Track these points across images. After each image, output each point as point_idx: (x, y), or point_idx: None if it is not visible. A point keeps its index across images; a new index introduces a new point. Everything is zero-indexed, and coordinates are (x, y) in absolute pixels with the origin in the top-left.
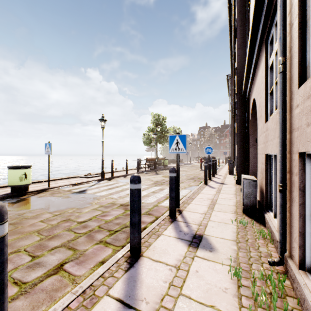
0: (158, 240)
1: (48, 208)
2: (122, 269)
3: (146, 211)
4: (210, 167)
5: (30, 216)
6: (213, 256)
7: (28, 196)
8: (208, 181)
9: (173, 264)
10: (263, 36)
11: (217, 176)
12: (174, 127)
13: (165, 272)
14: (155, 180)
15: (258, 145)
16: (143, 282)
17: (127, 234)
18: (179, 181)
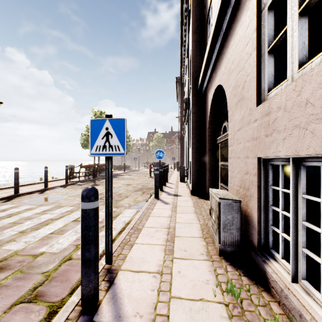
0: None
1: None
2: None
3: (35, 286)
4: (161, 175)
5: None
6: None
7: None
8: (160, 193)
9: None
10: None
11: (169, 184)
12: None
13: None
14: None
15: (231, 145)
16: None
17: None
18: (111, 212)
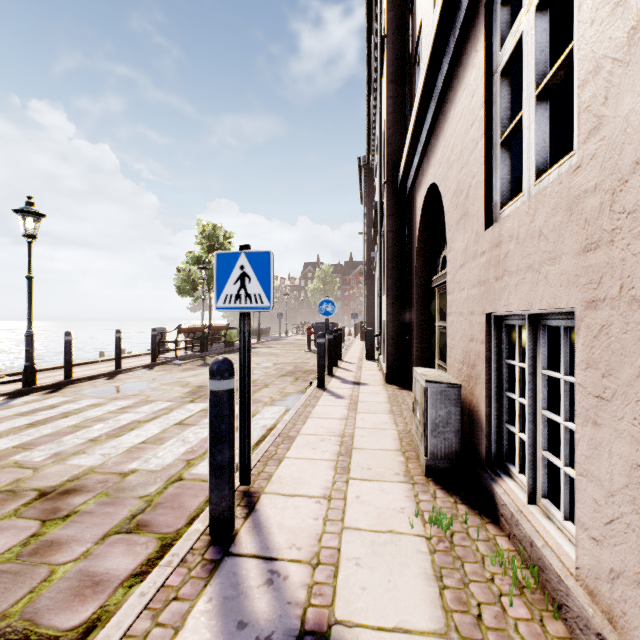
0: None
1: None
2: None
3: (134, 513)
4: (330, 346)
5: None
6: None
7: None
8: (327, 380)
9: None
10: None
11: (345, 364)
12: None
13: None
14: (196, 382)
15: (450, 291)
16: None
17: None
18: (248, 401)
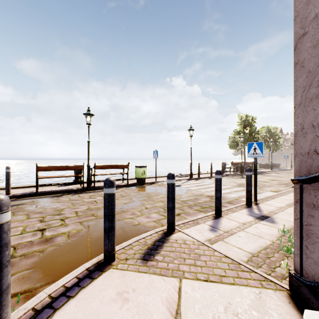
0: (234, 213)
1: (161, 192)
2: (210, 218)
3: (228, 201)
4: None
5: (153, 195)
6: (272, 225)
7: (146, 185)
8: None
9: (241, 222)
10: None
11: None
12: (268, 126)
13: (235, 223)
14: (239, 182)
15: None
16: (222, 224)
17: (213, 210)
18: (256, 180)
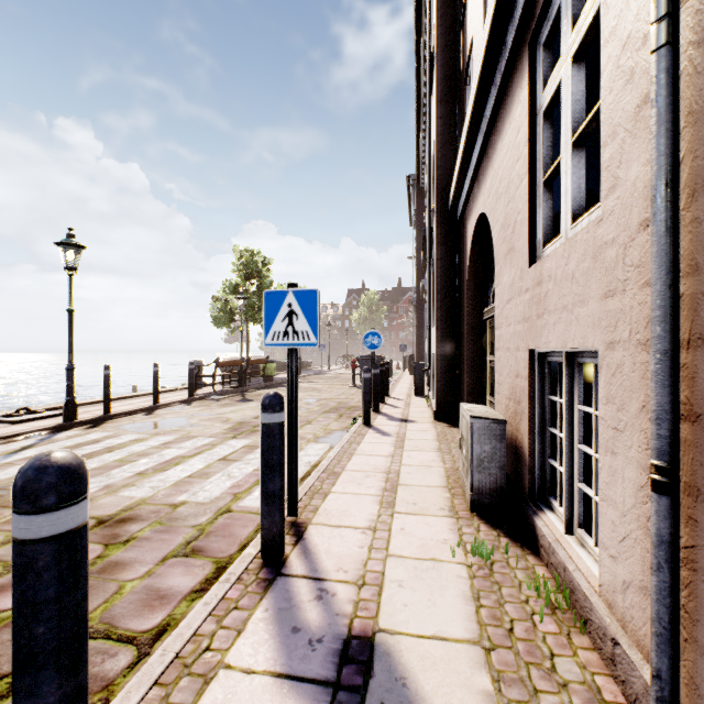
0: None
1: None
2: None
3: (188, 540)
4: (376, 381)
5: None
6: None
7: None
8: (373, 417)
9: None
10: (523, 30)
11: (392, 400)
12: None
13: None
14: (237, 418)
15: (498, 326)
16: None
17: None
18: (295, 434)
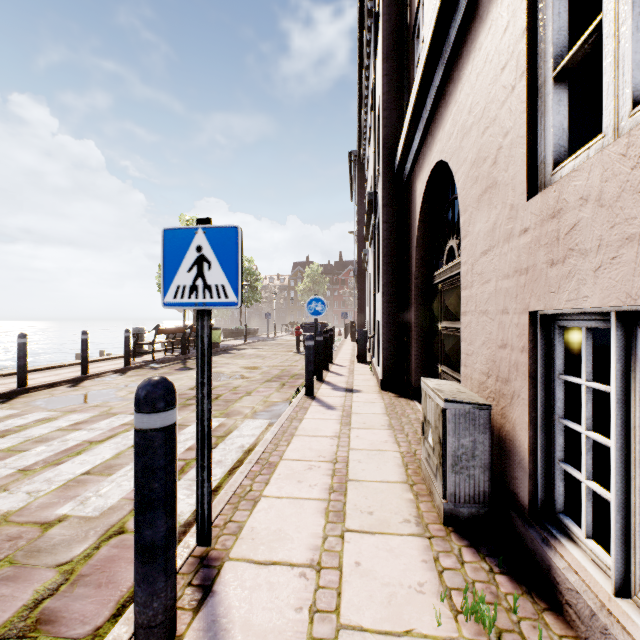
0: None
1: None
2: None
3: (39, 597)
4: (319, 348)
5: None
6: None
7: None
8: (316, 387)
9: None
10: None
11: (335, 367)
12: None
13: None
14: None
15: (466, 285)
16: None
17: None
18: (208, 431)
